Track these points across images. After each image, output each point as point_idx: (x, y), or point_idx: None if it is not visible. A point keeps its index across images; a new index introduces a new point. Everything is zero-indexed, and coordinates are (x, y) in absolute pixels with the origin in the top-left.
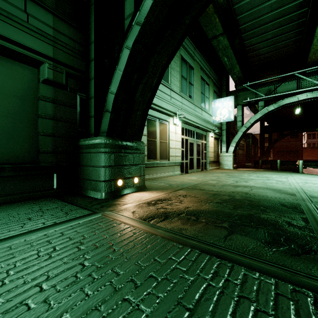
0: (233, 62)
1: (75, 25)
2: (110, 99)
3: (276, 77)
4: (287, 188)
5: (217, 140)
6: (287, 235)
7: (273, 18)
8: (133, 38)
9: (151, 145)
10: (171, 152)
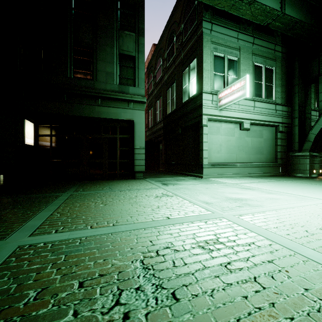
0: None
1: (287, 105)
2: (311, 136)
3: None
4: None
5: None
6: None
7: None
8: None
9: None
10: None
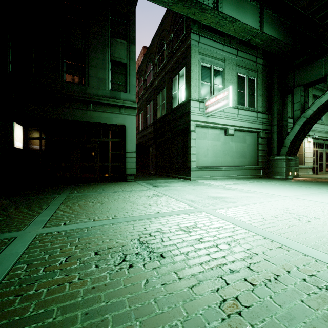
0: None
1: (267, 113)
2: (287, 141)
3: None
4: None
5: None
6: None
7: None
8: (301, 121)
9: None
10: (306, 160)
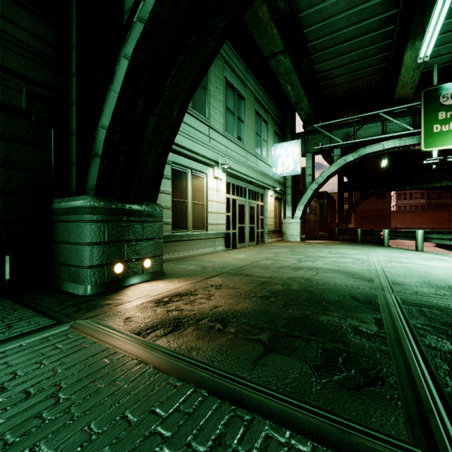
0: (300, 92)
1: (44, 16)
2: (101, 136)
3: (356, 116)
4: (365, 270)
5: (279, 201)
6: (350, 351)
7: (351, 35)
8: (134, 42)
9: (179, 208)
10: (211, 218)
